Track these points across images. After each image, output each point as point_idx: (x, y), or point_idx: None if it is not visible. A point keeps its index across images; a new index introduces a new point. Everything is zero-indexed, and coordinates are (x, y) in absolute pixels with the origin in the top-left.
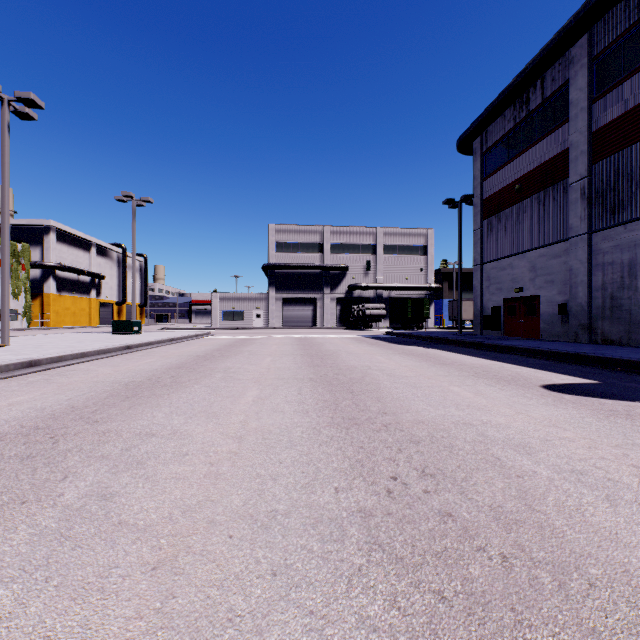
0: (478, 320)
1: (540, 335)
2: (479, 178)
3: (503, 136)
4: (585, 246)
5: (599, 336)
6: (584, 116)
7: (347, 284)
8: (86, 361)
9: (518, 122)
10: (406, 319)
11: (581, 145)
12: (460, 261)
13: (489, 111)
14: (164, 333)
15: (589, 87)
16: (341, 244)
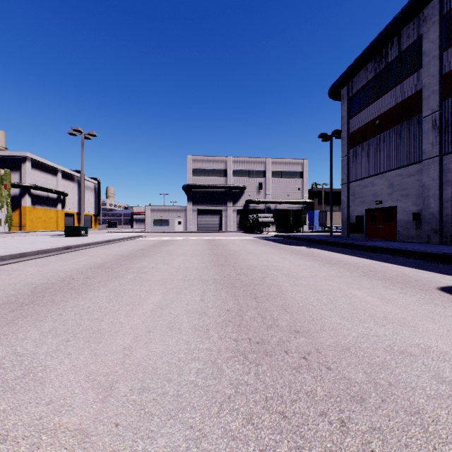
0: (345, 226)
1: (397, 237)
2: (346, 117)
3: (366, 84)
4: (436, 166)
5: (448, 238)
6: (435, 62)
7: (245, 199)
8: (23, 260)
9: (378, 72)
10: (288, 225)
11: (433, 86)
12: (331, 181)
13: (355, 64)
14: (106, 236)
15: (440, 39)
16: (240, 170)
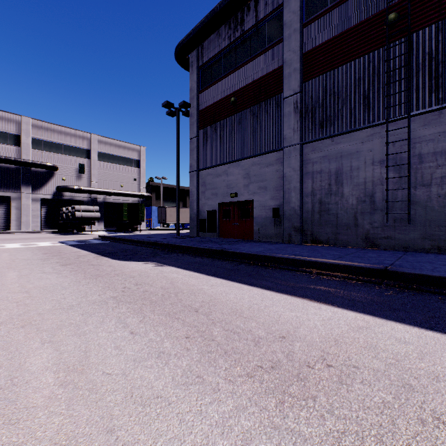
0: (195, 223)
1: (254, 236)
2: (196, 89)
3: (219, 53)
4: (298, 155)
5: (309, 237)
6: (297, 37)
7: (56, 185)
8: None
9: (233, 40)
10: (122, 222)
11: (294, 63)
12: (178, 166)
13: (210, 17)
14: None
15: (301, 11)
16: (47, 141)
